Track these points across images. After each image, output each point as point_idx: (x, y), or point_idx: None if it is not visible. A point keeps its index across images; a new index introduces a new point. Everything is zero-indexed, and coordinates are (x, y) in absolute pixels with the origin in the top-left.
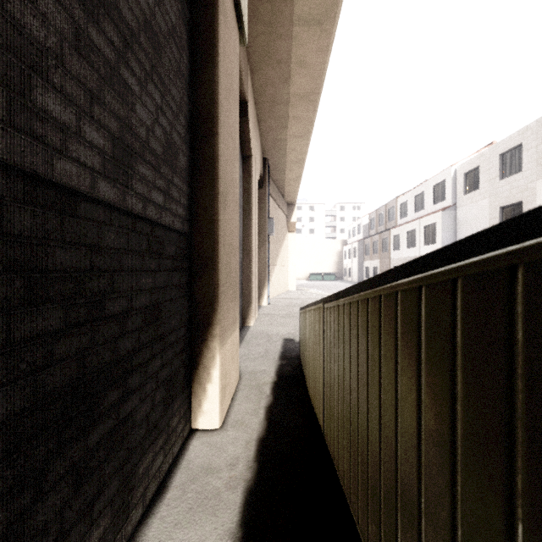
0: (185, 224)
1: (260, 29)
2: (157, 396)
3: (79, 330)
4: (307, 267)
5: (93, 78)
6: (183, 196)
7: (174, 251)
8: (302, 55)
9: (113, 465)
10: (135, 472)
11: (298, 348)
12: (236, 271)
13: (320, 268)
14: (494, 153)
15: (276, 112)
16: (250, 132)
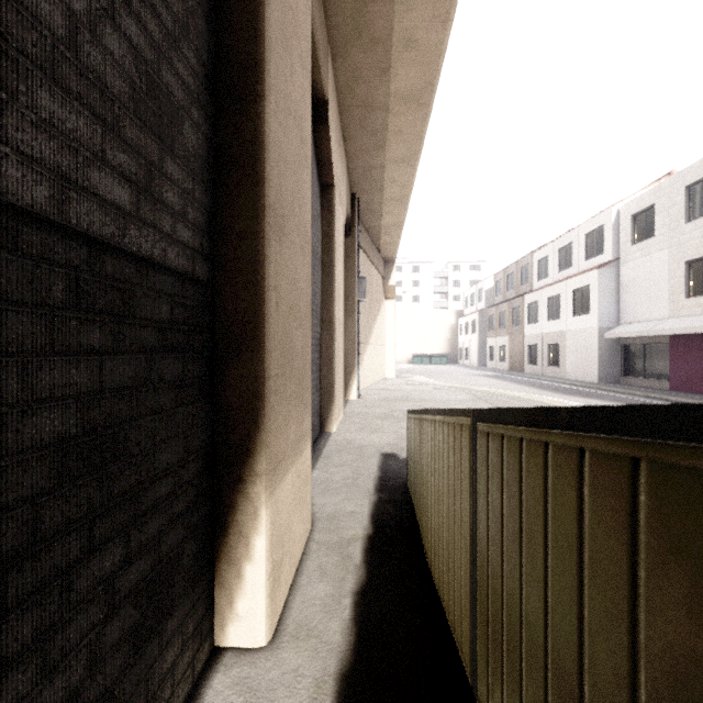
0: (198, 263)
1: None
2: (113, 631)
3: None
4: (410, 346)
5: None
6: (193, 208)
7: (169, 313)
8: (409, 28)
9: None
10: None
11: (404, 470)
12: (305, 352)
13: (427, 347)
14: (676, 186)
15: (369, 123)
16: (331, 148)
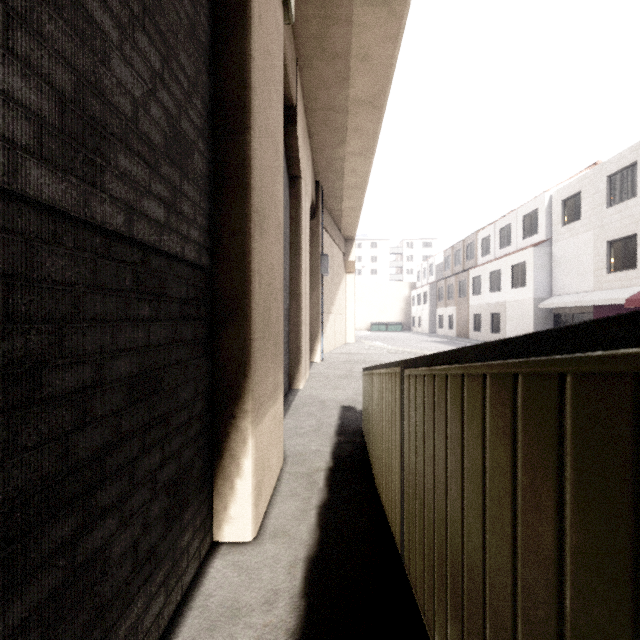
0: (203, 254)
1: (311, 11)
2: (155, 509)
3: None
4: (368, 315)
5: None
6: (200, 214)
7: (185, 292)
8: (365, 46)
9: None
10: (109, 639)
11: (360, 419)
12: (279, 320)
13: (384, 316)
14: (600, 175)
15: (331, 122)
16: (298, 146)
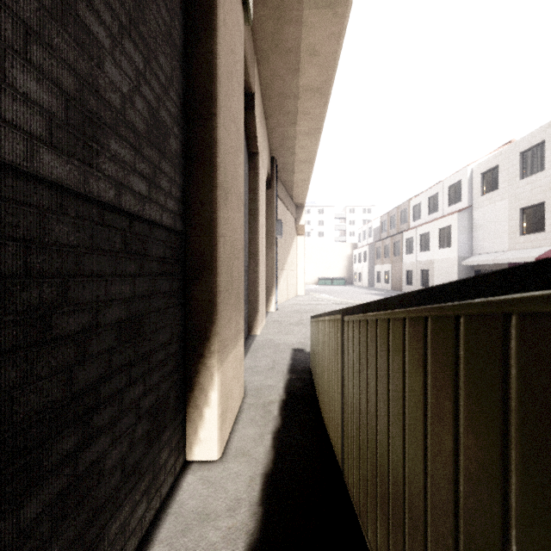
0: (177, 221)
1: (267, 13)
2: (138, 431)
3: (2, 361)
4: (316, 271)
5: (30, 6)
6: (175, 187)
7: (163, 252)
8: (313, 43)
9: (66, 537)
10: (103, 535)
11: (309, 359)
12: (240, 276)
13: (329, 272)
14: (514, 151)
15: (284, 107)
16: (256, 127)
